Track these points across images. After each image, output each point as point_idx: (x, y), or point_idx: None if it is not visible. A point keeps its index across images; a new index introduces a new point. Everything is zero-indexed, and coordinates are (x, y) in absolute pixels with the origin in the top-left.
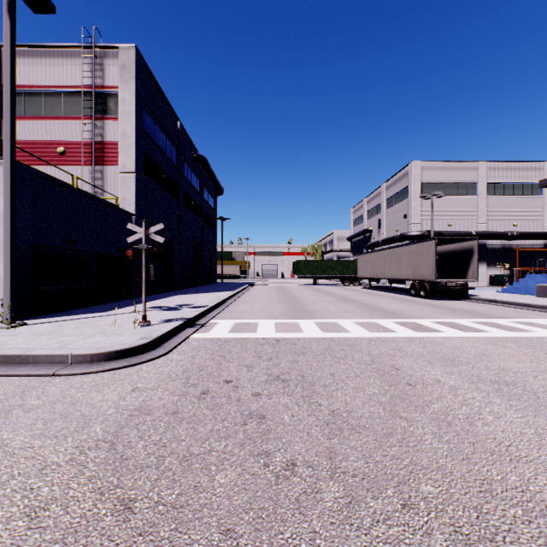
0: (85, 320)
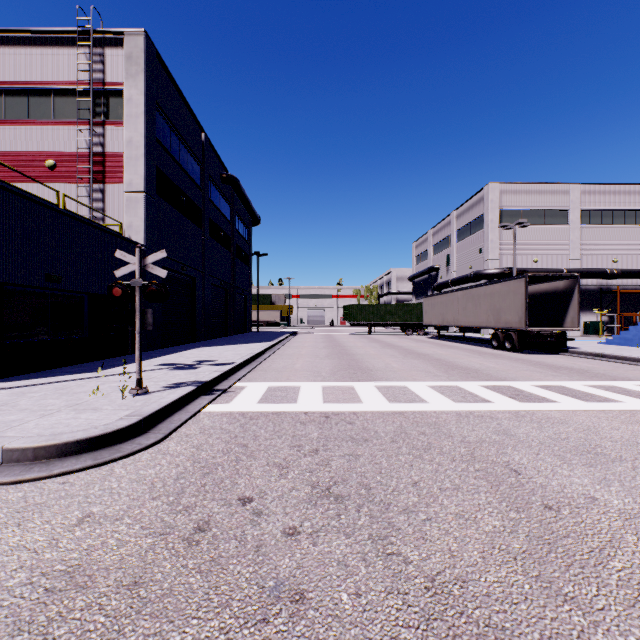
0: (62, 384)
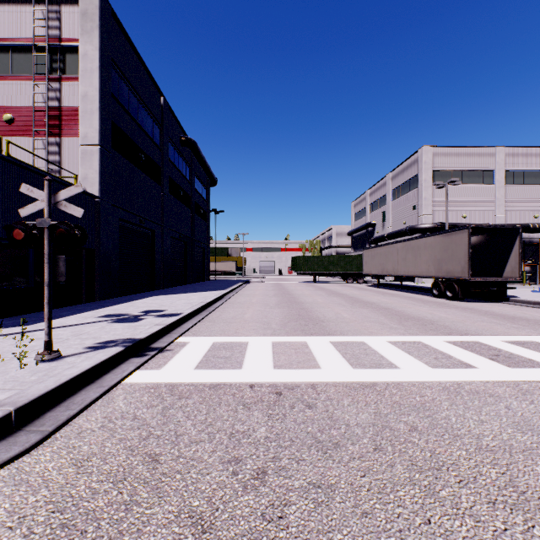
0: None
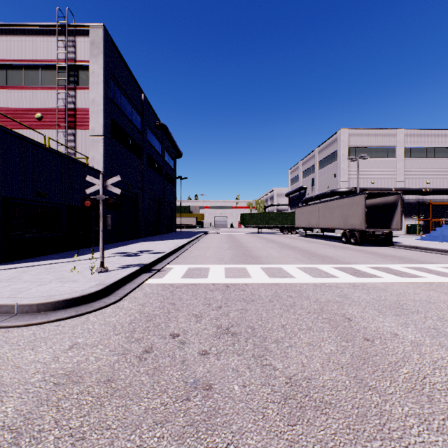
0: (50, 265)
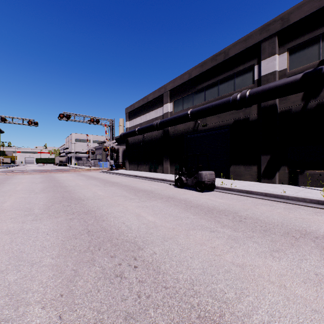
0: None
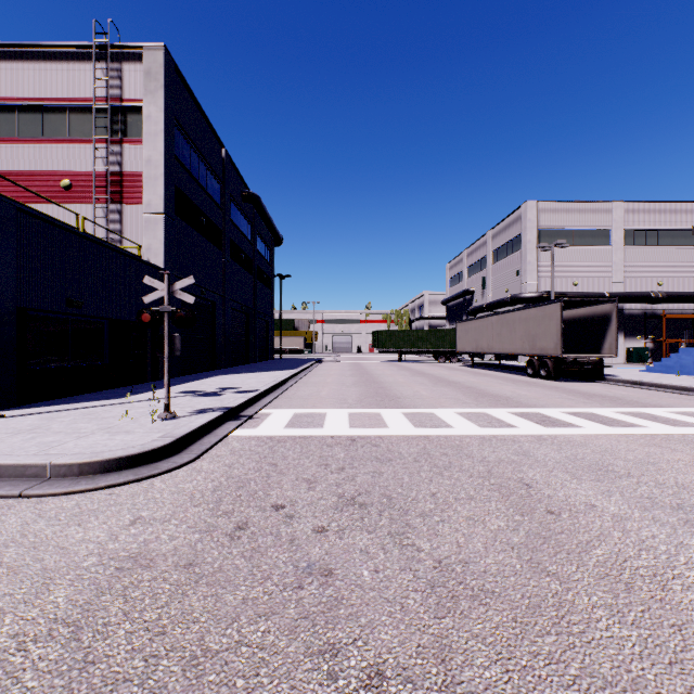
0: (88, 410)
